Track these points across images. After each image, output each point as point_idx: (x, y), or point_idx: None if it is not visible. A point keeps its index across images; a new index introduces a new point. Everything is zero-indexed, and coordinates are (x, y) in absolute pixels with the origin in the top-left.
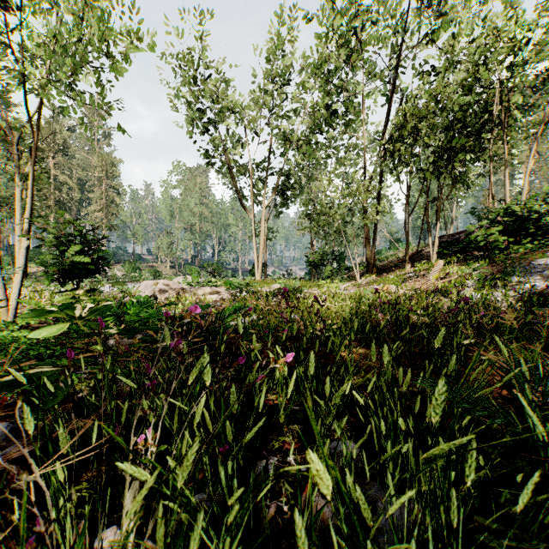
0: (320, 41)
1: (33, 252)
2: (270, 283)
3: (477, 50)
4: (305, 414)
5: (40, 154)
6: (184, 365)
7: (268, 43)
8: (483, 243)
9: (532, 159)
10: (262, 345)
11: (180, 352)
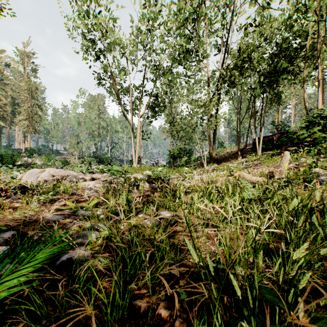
0: None
1: None
2: (143, 170)
3: None
4: None
5: None
6: None
7: None
8: (307, 139)
9: None
10: None
11: None
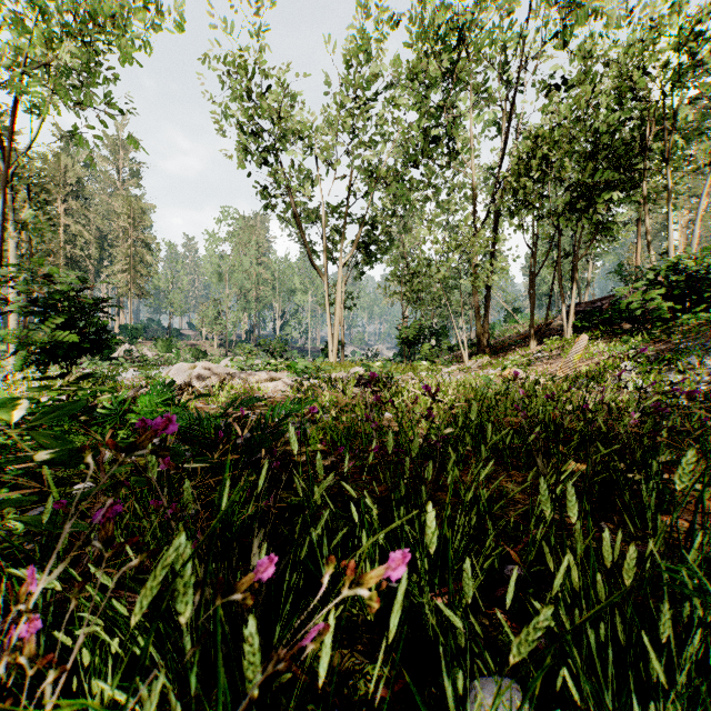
0: (416, 41)
1: (37, 326)
2: (349, 366)
3: (631, 47)
4: (412, 600)
5: (45, 197)
6: (114, 580)
7: (345, 46)
8: (639, 311)
9: (704, 197)
10: (337, 459)
11: (112, 540)
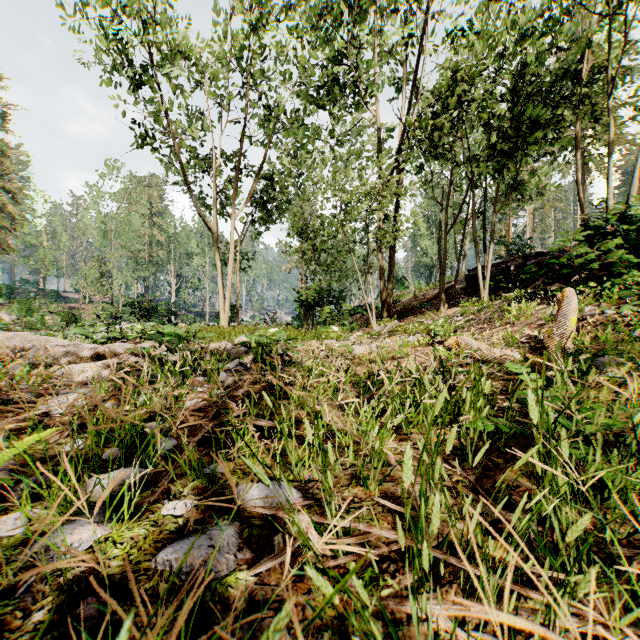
0: None
1: None
2: (238, 333)
3: None
4: None
5: None
6: None
7: None
8: (594, 265)
9: None
10: None
11: None
